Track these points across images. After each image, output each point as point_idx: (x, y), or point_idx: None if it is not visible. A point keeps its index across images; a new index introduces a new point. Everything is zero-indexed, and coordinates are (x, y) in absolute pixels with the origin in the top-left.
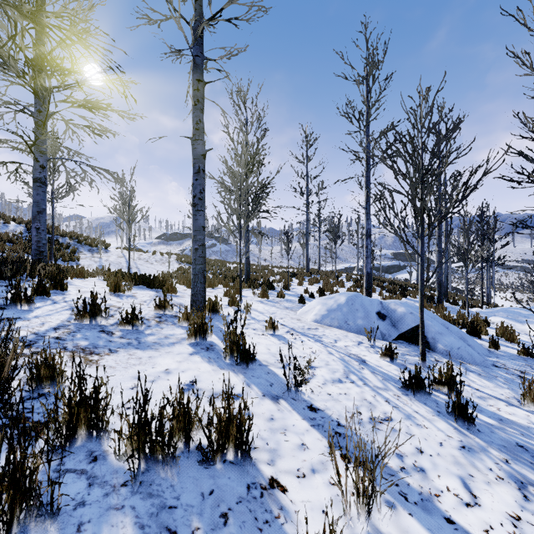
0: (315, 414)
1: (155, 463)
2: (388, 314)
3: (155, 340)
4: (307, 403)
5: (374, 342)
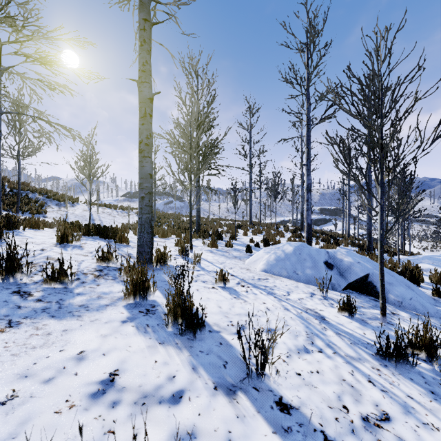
0: (289, 418)
1: None
2: (335, 263)
3: (83, 302)
4: (274, 395)
5: (326, 293)
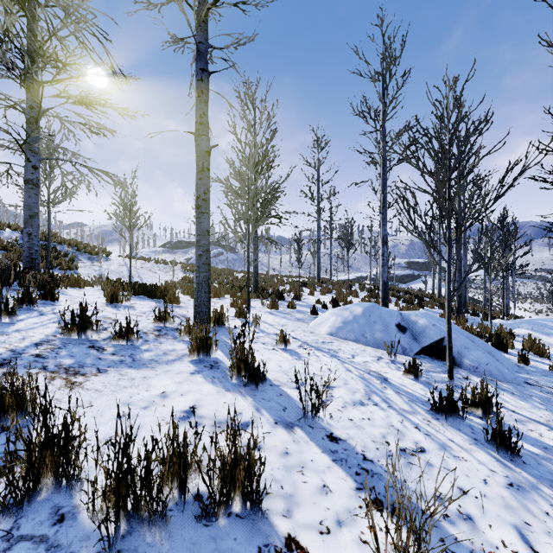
0: (337, 445)
1: (140, 523)
2: (408, 326)
3: (152, 357)
4: (326, 431)
5: (395, 357)
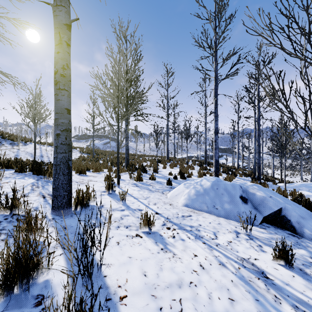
0: None
1: None
2: (248, 197)
3: None
4: None
5: (250, 232)
